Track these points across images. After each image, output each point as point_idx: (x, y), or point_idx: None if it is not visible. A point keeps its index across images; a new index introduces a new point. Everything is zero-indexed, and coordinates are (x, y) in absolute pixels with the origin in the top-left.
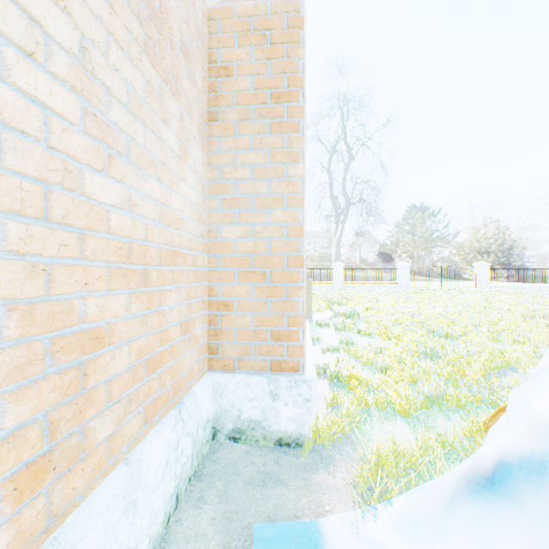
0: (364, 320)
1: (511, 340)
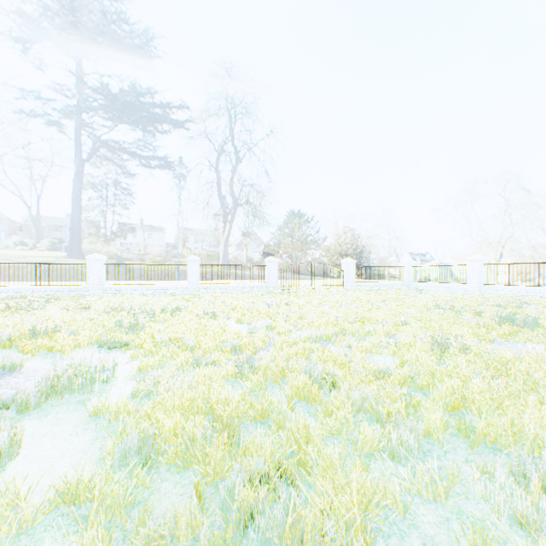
0: (119, 391)
1: None
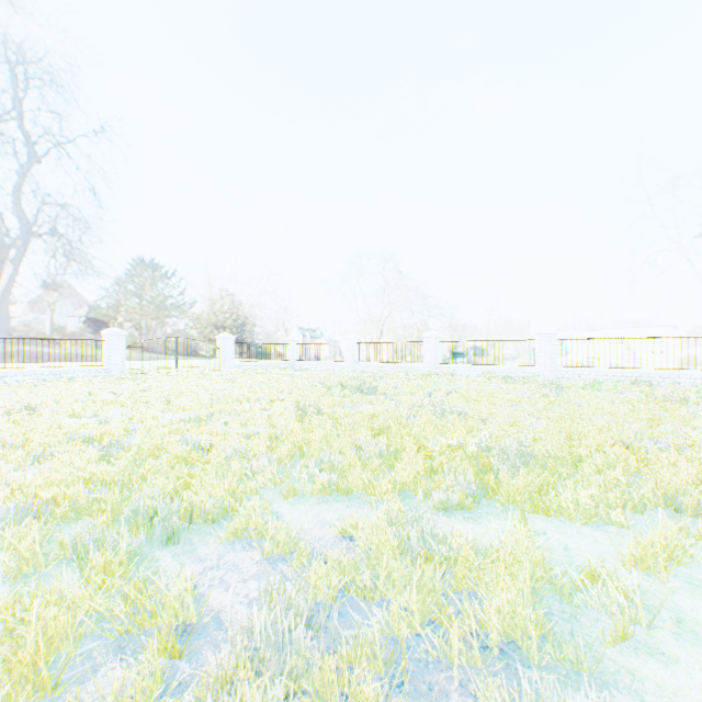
0: None
1: (322, 485)
